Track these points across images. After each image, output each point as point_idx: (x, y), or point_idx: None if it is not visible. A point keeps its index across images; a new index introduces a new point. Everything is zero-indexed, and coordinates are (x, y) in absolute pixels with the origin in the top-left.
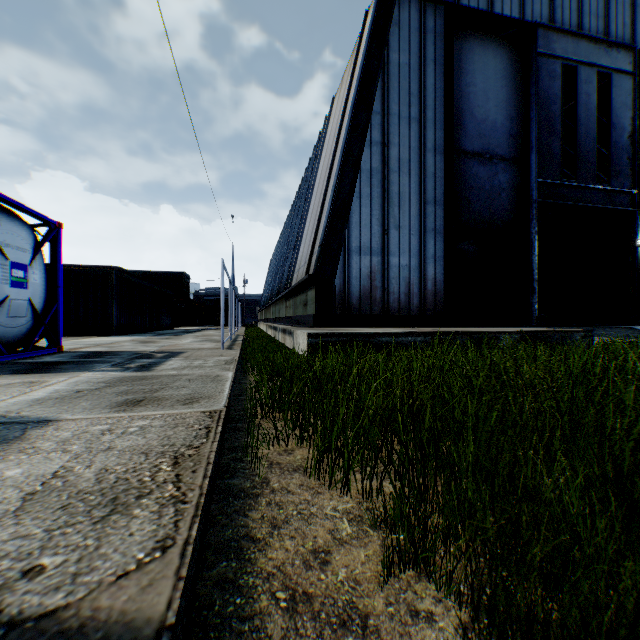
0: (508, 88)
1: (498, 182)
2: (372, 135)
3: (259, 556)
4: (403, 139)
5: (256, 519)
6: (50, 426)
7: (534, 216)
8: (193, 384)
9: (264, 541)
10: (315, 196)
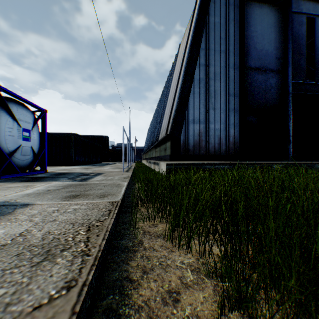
0: (275, 32)
1: (269, 83)
2: (200, 61)
3: (133, 292)
4: (217, 62)
5: (133, 266)
6: (28, 207)
7: (290, 101)
8: (106, 188)
9: (137, 282)
10: (170, 95)
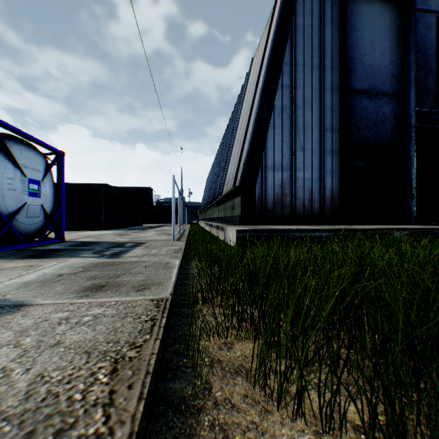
0: (390, 39)
1: (382, 112)
2: (283, 81)
3: None
4: (307, 82)
5: None
6: (20, 311)
7: (412, 138)
8: (148, 270)
9: None
10: (239, 130)
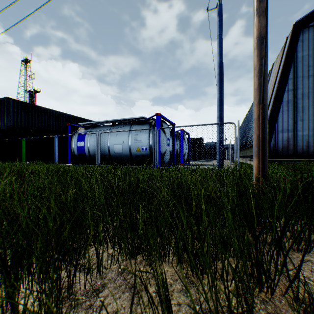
0: None
1: None
2: (288, 87)
3: None
4: (304, 85)
5: None
6: None
7: None
8: None
9: None
10: None
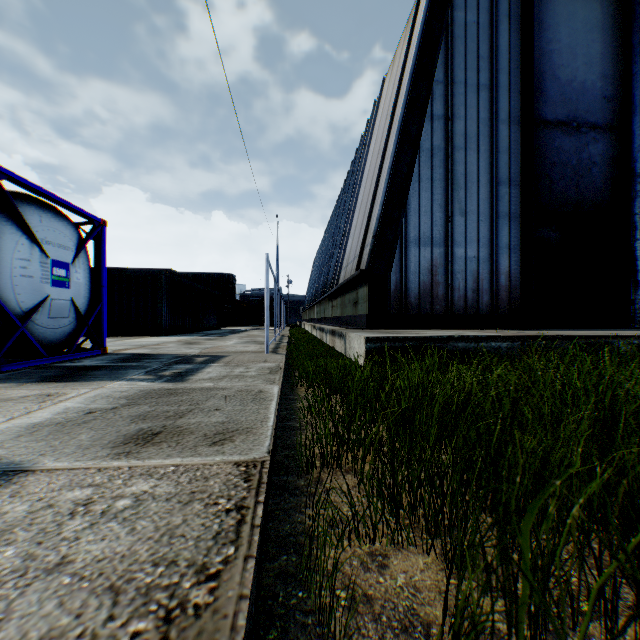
0: (600, 41)
1: (587, 155)
2: (433, 108)
3: None
4: (470, 110)
5: None
6: (10, 485)
7: (638, 193)
8: (229, 405)
9: None
10: (364, 186)
